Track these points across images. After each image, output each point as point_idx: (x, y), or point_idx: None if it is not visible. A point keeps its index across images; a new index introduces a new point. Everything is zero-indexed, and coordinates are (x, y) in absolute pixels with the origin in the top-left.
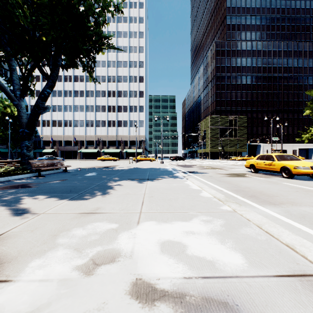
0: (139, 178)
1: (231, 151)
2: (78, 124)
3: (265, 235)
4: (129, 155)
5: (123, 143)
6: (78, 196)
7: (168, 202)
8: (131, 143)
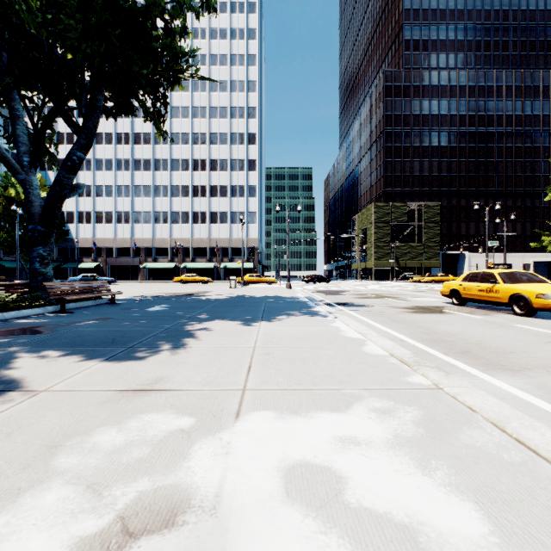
0: (245, 315)
1: (412, 267)
2: (141, 219)
3: (519, 451)
4: (231, 273)
5: (220, 251)
6: (124, 353)
7: (300, 366)
8: (234, 252)
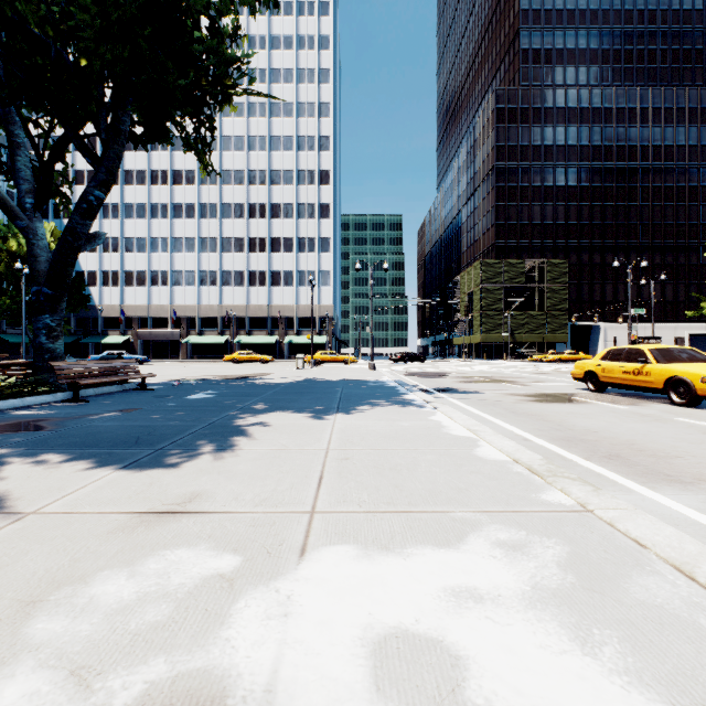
0: (316, 405)
1: (531, 342)
2: (183, 281)
3: None
4: (298, 350)
5: (283, 322)
6: (150, 457)
7: (391, 477)
8: (301, 323)
